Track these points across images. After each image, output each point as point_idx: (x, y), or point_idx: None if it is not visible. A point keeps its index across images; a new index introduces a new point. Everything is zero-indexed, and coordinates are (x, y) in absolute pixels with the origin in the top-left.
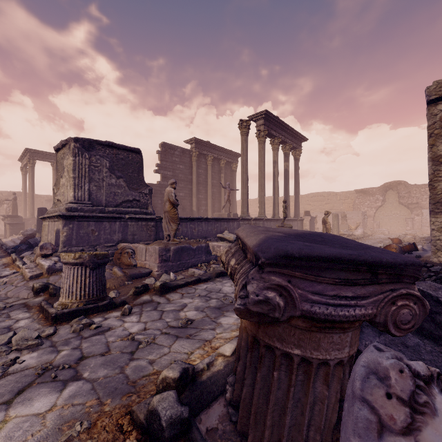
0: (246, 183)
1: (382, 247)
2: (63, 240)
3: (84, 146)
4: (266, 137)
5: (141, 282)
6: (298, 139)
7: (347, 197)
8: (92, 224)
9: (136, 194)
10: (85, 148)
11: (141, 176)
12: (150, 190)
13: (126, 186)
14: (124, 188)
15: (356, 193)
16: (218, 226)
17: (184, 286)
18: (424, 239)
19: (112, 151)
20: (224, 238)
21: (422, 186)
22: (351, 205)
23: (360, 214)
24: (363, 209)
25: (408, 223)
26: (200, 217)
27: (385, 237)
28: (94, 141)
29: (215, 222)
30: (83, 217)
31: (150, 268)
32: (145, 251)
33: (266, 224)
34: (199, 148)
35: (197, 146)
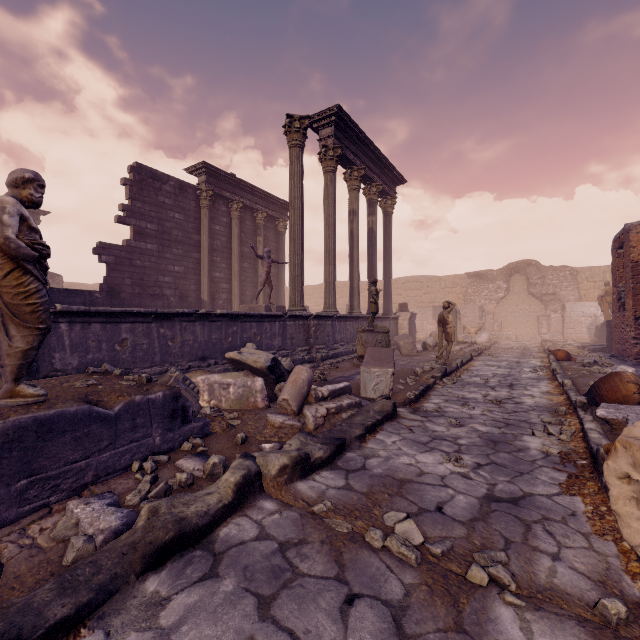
0: (300, 244)
1: (558, 370)
2: None
3: None
4: (339, 162)
5: None
6: (390, 178)
7: (456, 284)
8: None
9: None
10: None
11: None
12: None
13: None
14: None
15: (469, 278)
16: (237, 331)
17: None
18: (587, 350)
19: None
20: (243, 362)
21: (561, 268)
22: (462, 296)
23: (477, 309)
24: (479, 302)
25: (542, 323)
26: (188, 310)
27: (520, 346)
28: None
29: (230, 321)
30: None
31: None
32: None
33: (339, 325)
34: (214, 184)
35: (210, 179)
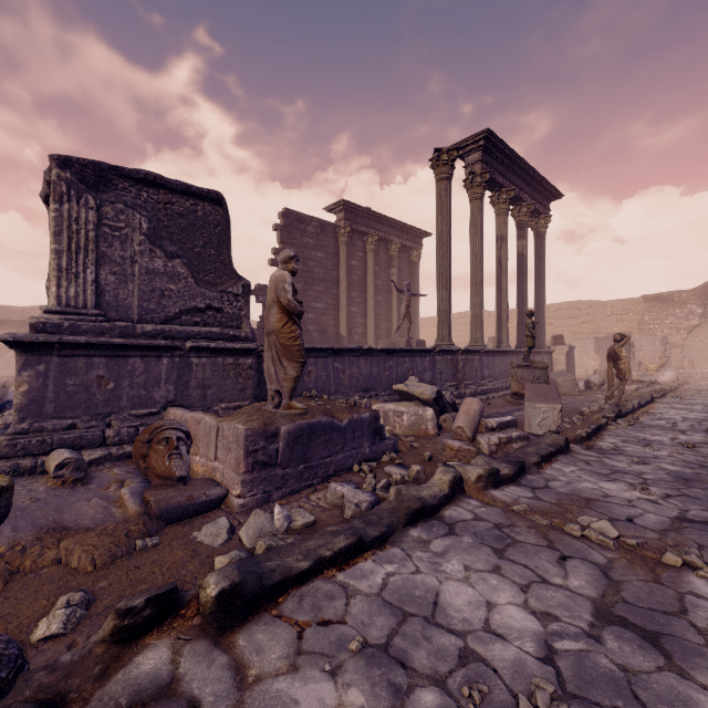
0: (448, 277)
1: None
2: (18, 404)
3: (85, 178)
4: (486, 187)
5: (187, 539)
6: (543, 194)
7: (627, 310)
8: (99, 364)
9: (213, 295)
10: (86, 184)
11: (225, 255)
12: (247, 288)
13: (189, 276)
14: (185, 282)
15: (646, 302)
16: (392, 365)
17: (308, 576)
18: None
19: (155, 196)
20: (410, 394)
21: None
22: (636, 325)
23: (658, 341)
24: (661, 332)
25: None
26: (355, 346)
27: None
28: (110, 170)
29: (387, 356)
30: (75, 347)
31: (225, 485)
32: (215, 435)
33: (487, 360)
34: (351, 220)
35: (347, 216)
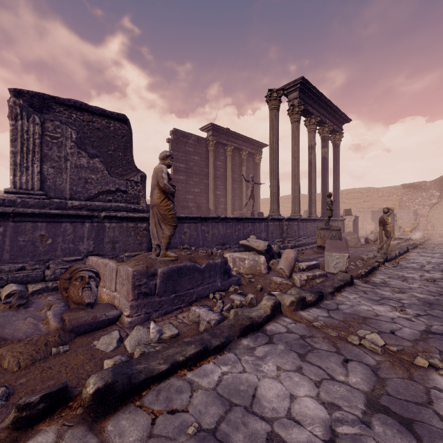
0: (277, 172)
1: None
2: None
3: (33, 104)
4: (302, 114)
5: (89, 346)
6: (338, 119)
7: (392, 194)
8: (41, 227)
9: (121, 182)
10: (34, 108)
11: (129, 156)
12: (143, 178)
13: (104, 169)
14: (102, 173)
15: (404, 188)
16: (240, 228)
17: (166, 375)
18: None
19: (81, 116)
20: (250, 247)
21: None
22: (397, 202)
23: (412, 213)
24: (413, 207)
25: None
26: (216, 216)
27: None
28: (50, 99)
29: (237, 222)
30: (24, 216)
31: (120, 308)
32: (115, 274)
33: (302, 225)
34: (216, 136)
35: (214, 133)
